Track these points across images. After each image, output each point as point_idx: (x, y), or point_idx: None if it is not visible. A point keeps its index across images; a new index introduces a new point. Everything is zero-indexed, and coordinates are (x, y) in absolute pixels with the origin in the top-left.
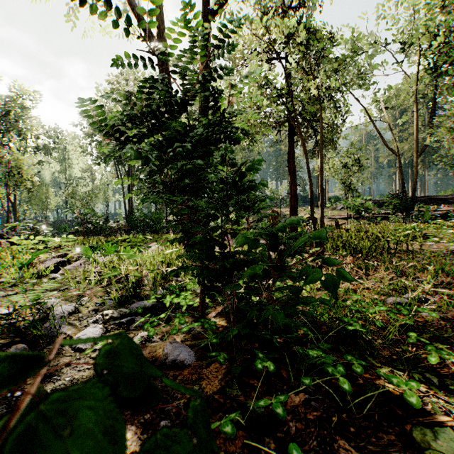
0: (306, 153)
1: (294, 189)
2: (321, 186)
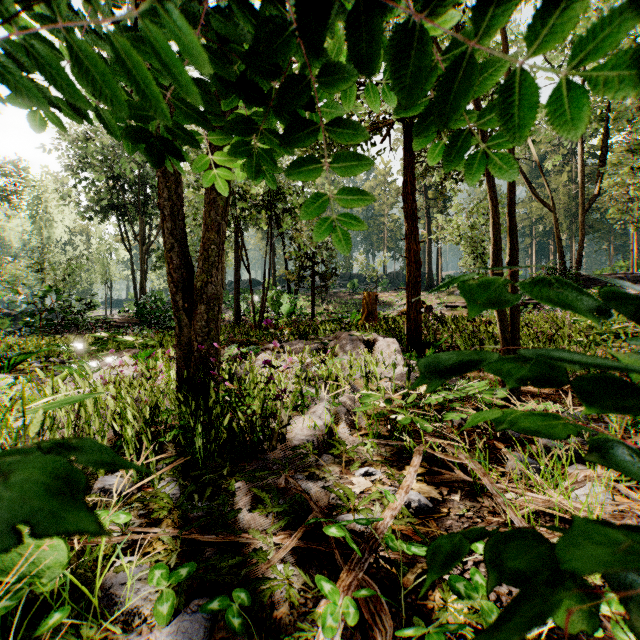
0: (481, 131)
1: (415, 249)
2: (511, 218)
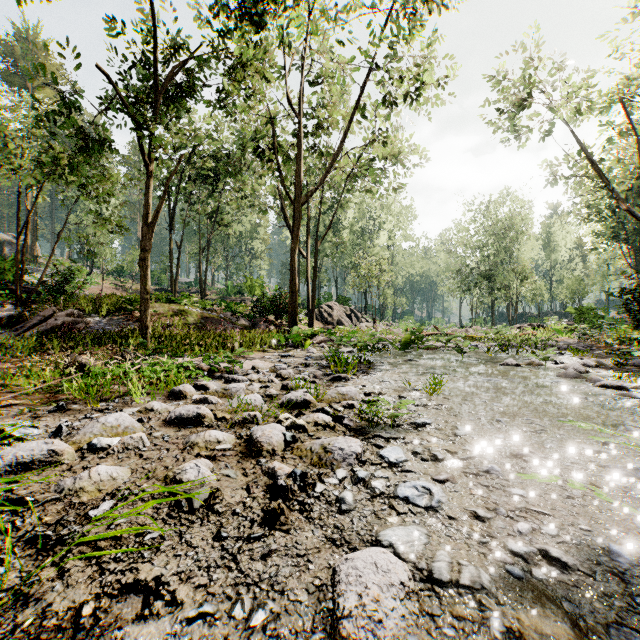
0: None
1: None
2: None
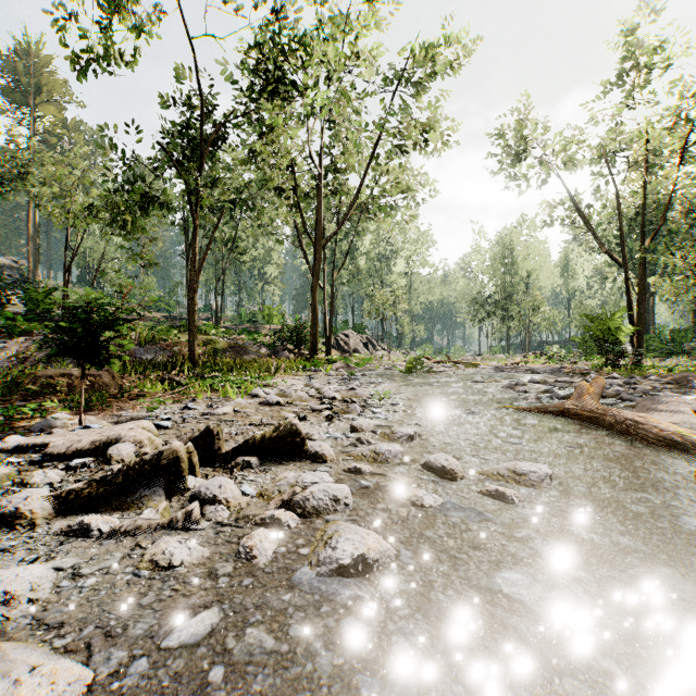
0: None
1: None
2: None
